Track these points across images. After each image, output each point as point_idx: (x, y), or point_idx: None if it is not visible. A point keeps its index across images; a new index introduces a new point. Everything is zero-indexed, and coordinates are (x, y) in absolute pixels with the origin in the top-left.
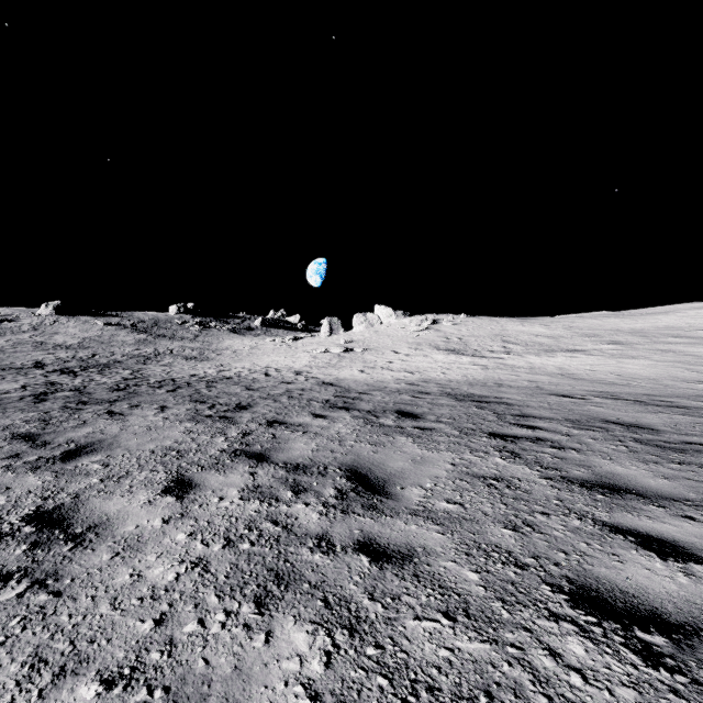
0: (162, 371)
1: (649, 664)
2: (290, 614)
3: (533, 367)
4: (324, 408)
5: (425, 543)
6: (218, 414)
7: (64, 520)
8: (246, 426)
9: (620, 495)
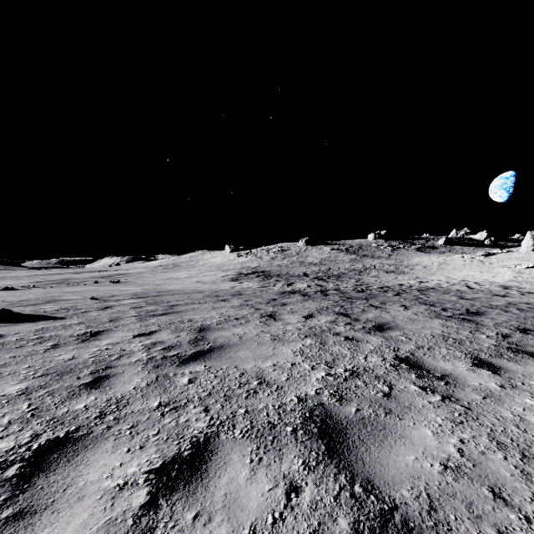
0: (374, 281)
1: None
2: None
3: None
4: None
5: None
6: (456, 316)
7: (420, 366)
8: (497, 329)
9: None
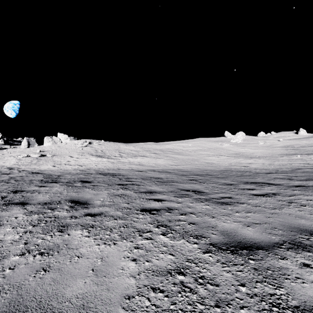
0: None
1: (153, 215)
2: (72, 230)
3: (130, 162)
4: (42, 183)
5: (105, 210)
6: None
7: None
8: None
9: (152, 193)
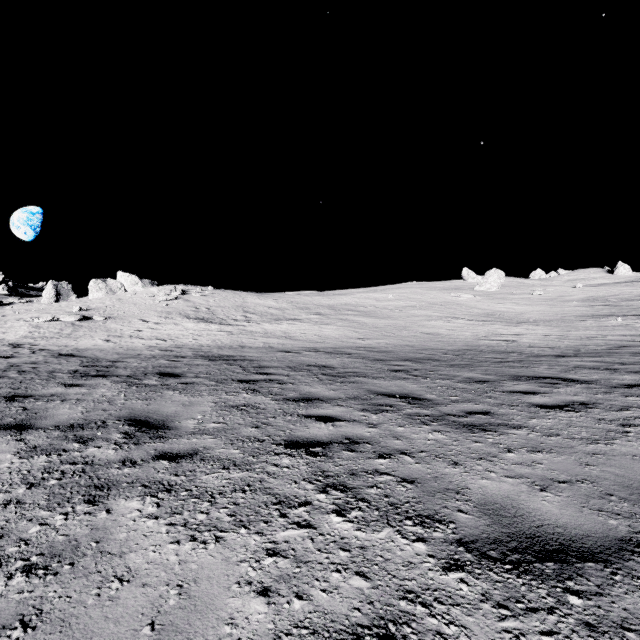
0: None
1: (313, 457)
2: (120, 498)
3: (267, 332)
4: (75, 377)
5: (204, 445)
6: None
7: None
8: None
9: (311, 402)
